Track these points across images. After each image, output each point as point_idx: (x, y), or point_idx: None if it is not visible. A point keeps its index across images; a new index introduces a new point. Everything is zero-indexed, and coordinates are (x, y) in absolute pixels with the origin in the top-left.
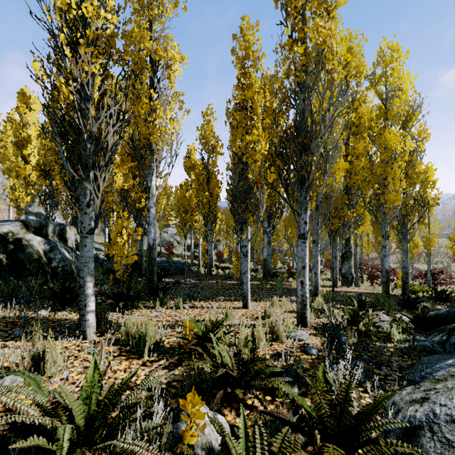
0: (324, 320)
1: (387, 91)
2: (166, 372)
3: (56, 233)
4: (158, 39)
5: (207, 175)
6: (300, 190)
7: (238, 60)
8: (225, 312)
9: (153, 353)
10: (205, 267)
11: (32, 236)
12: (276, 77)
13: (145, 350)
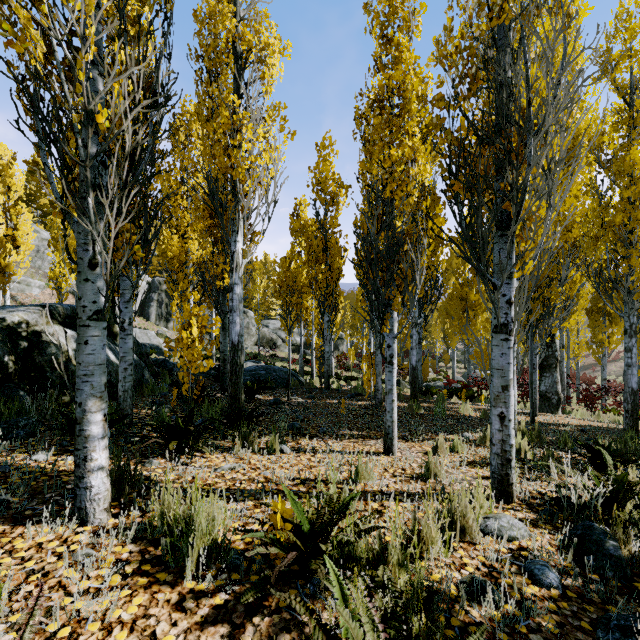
0: (540, 487)
1: (635, 78)
2: (223, 634)
3: None
4: (247, 19)
5: (323, 239)
6: (498, 241)
7: (376, 18)
8: (355, 466)
9: (208, 568)
10: (321, 378)
11: (58, 328)
12: (451, 29)
13: (187, 567)
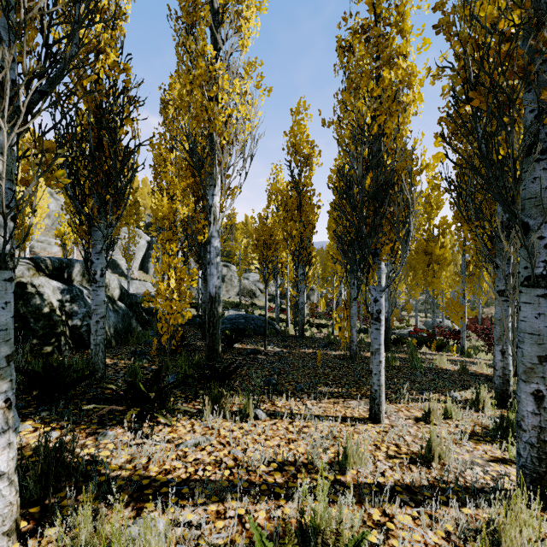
0: None
1: None
2: None
3: (86, 277)
4: None
5: (298, 198)
6: (534, 167)
7: None
8: (343, 448)
9: None
10: (296, 327)
11: (44, 280)
12: None
13: None
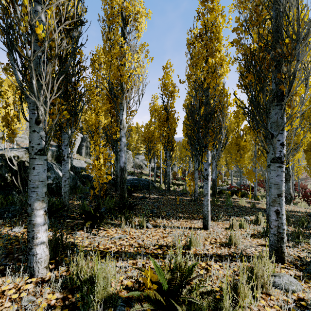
0: (297, 252)
1: None
2: None
3: (54, 157)
4: None
5: (166, 114)
6: (275, 108)
7: None
8: (189, 238)
9: None
10: (165, 184)
11: None
12: None
13: None
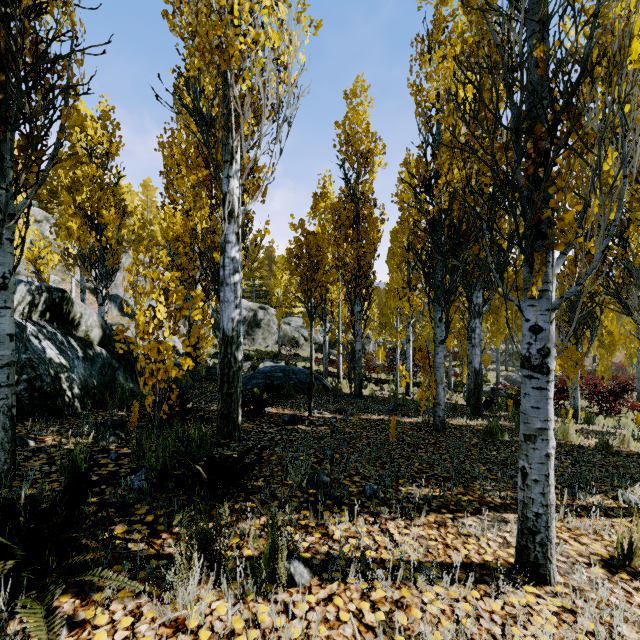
0: None
1: None
2: None
3: (39, 307)
4: None
5: (354, 209)
6: None
7: None
8: None
9: None
10: (351, 383)
11: None
12: None
13: None
